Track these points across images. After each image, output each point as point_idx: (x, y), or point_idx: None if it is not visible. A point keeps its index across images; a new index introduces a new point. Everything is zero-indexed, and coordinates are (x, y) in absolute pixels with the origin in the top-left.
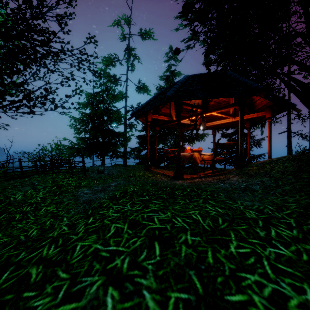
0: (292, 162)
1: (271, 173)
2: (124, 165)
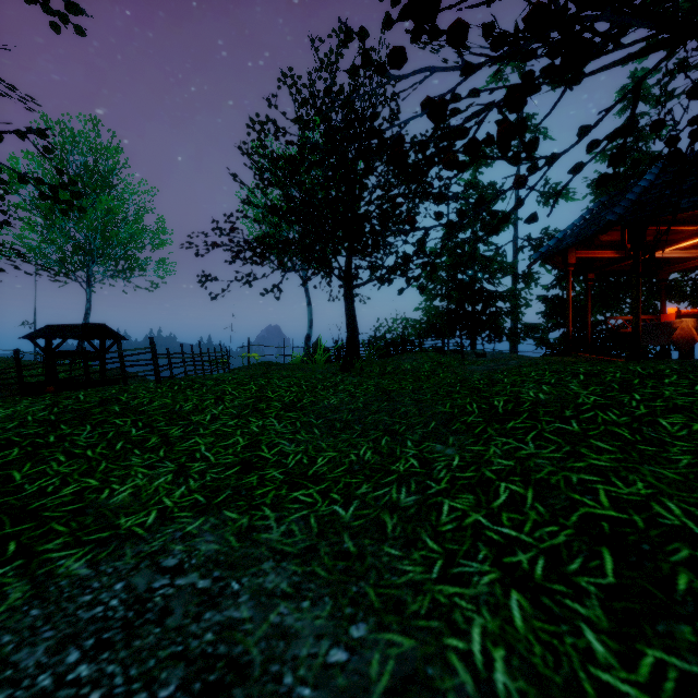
0: None
1: None
2: None
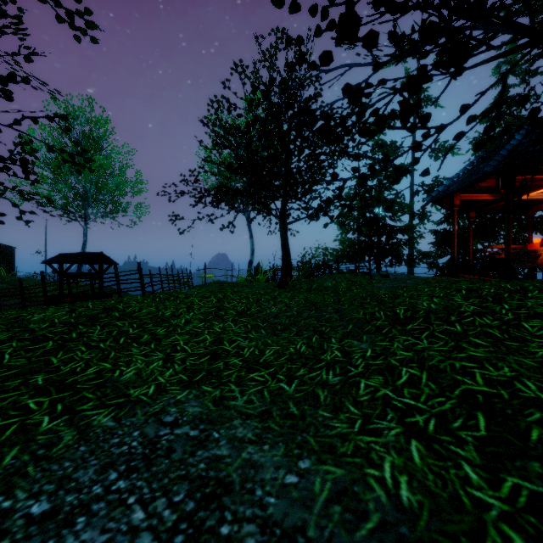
0: None
1: None
2: None
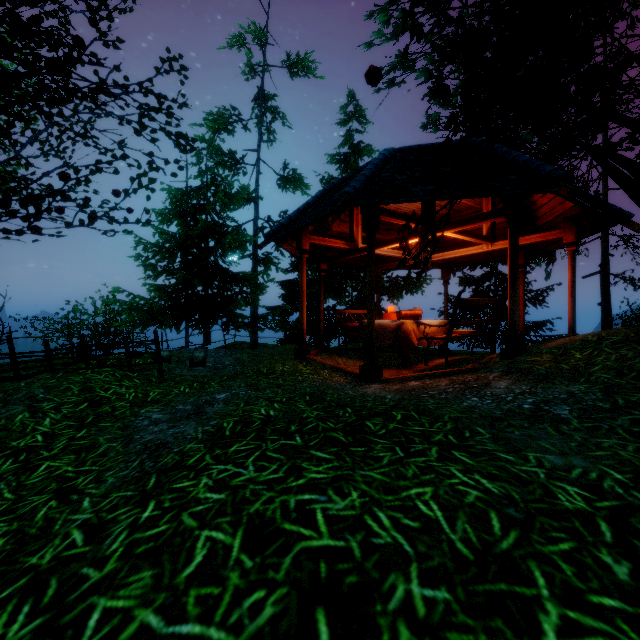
0: (637, 348)
1: (590, 373)
2: (252, 345)
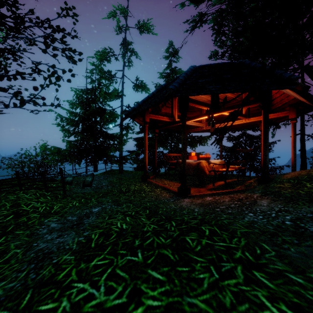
0: None
1: None
2: (120, 171)
